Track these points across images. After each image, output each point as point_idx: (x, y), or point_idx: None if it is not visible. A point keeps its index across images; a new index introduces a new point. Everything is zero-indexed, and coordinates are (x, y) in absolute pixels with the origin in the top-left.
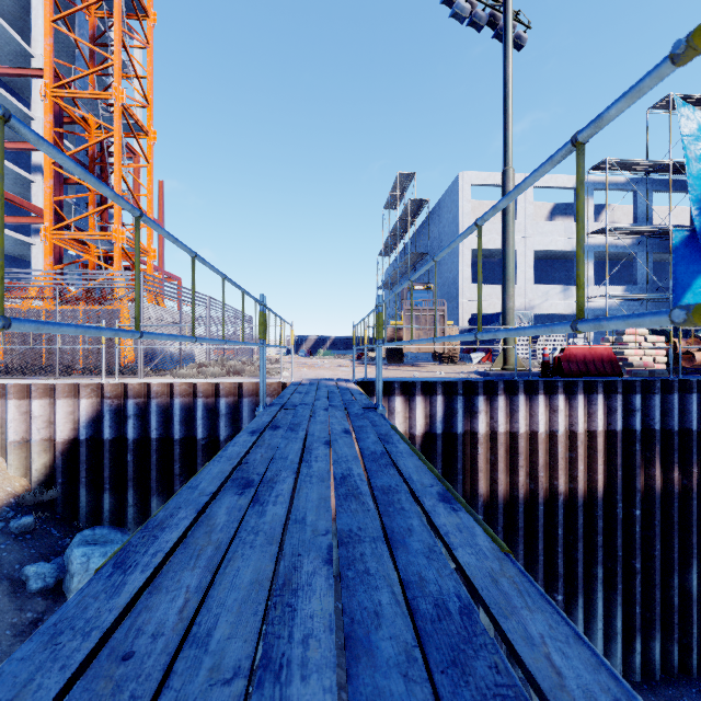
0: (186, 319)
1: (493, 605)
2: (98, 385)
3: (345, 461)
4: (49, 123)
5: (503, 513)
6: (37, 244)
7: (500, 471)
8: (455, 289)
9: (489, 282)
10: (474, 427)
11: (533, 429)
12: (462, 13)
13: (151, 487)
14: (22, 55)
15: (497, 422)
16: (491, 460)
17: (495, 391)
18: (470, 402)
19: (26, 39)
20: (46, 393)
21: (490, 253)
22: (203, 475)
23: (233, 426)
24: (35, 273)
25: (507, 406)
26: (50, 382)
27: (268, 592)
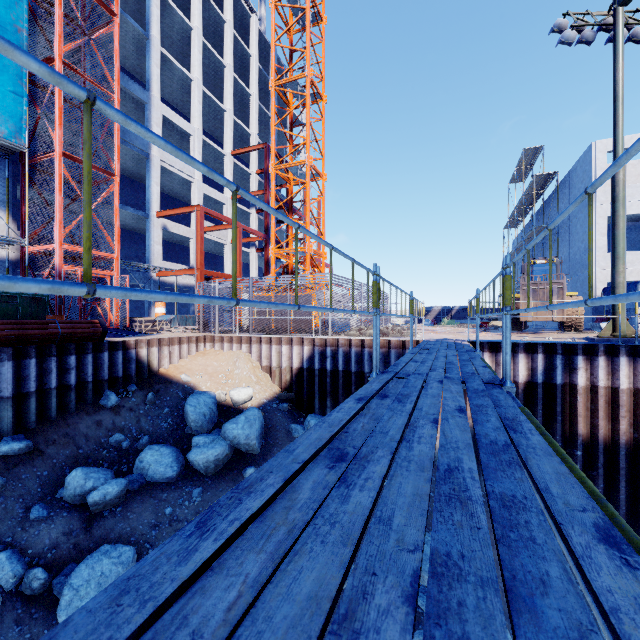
0: (345, 298)
1: (480, 373)
2: (311, 338)
3: (451, 360)
4: (273, 186)
5: (603, 452)
6: (252, 253)
7: (599, 418)
8: (586, 259)
9: (635, 246)
10: (573, 380)
11: (637, 387)
12: (568, 41)
13: (339, 398)
14: (245, 135)
15: (597, 378)
16: (591, 408)
17: (595, 353)
18: (569, 360)
19: (244, 122)
20: (288, 342)
21: (635, 217)
22: (401, 359)
23: (385, 367)
24: (251, 271)
25: (608, 366)
26: (289, 337)
27: (429, 370)
